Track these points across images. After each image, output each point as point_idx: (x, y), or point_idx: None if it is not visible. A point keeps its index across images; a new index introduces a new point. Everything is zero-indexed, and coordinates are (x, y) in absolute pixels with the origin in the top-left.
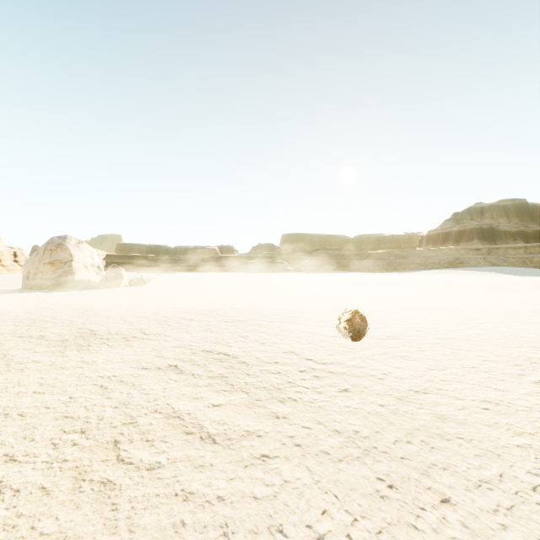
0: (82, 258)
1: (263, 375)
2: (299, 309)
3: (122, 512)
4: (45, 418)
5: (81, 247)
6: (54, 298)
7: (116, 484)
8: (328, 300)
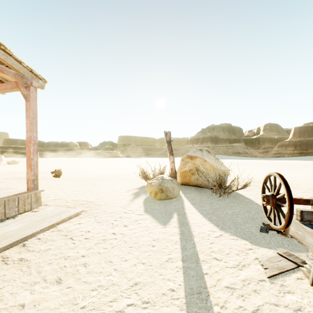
0: None
1: None
2: (73, 170)
3: None
4: None
5: None
6: None
7: None
8: (94, 168)
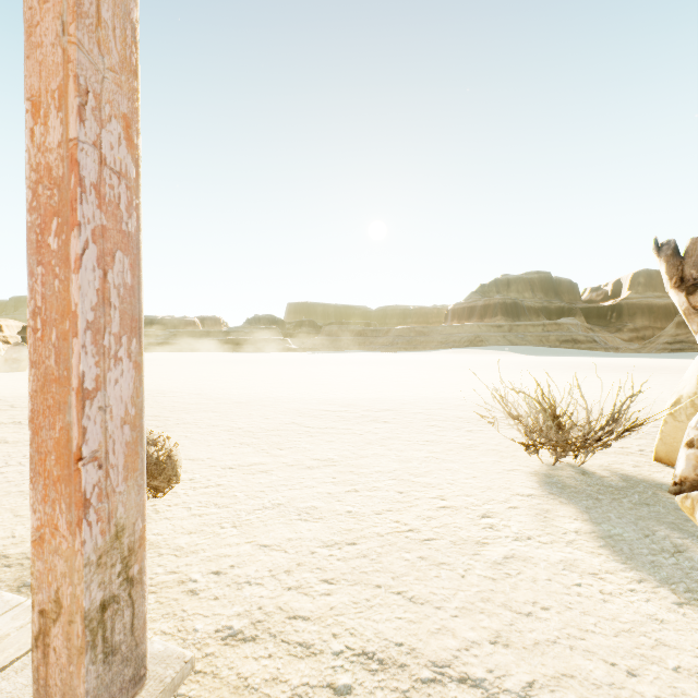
0: None
1: None
2: (209, 387)
3: None
4: None
5: None
6: None
7: None
8: (258, 380)
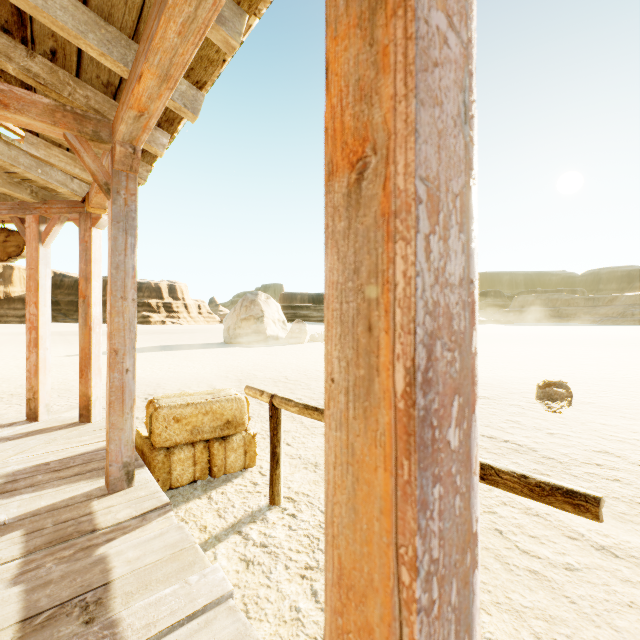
0: (270, 314)
1: (596, 479)
2: None
3: (584, 607)
4: None
5: (269, 303)
6: (260, 354)
7: (546, 576)
8: (587, 374)
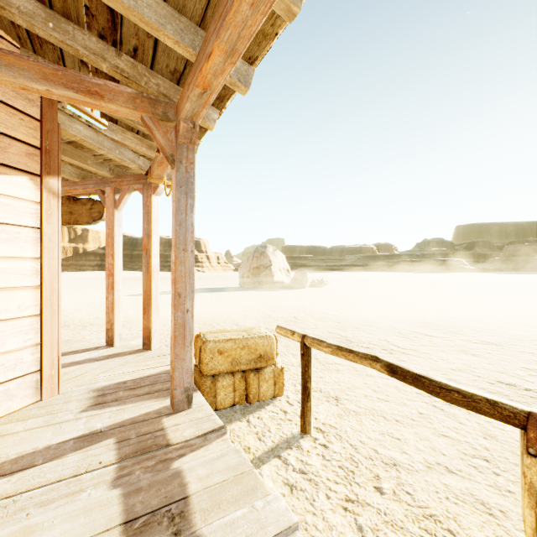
0: (277, 263)
1: None
2: None
3: None
4: (423, 430)
5: (276, 254)
6: (270, 297)
7: None
8: None
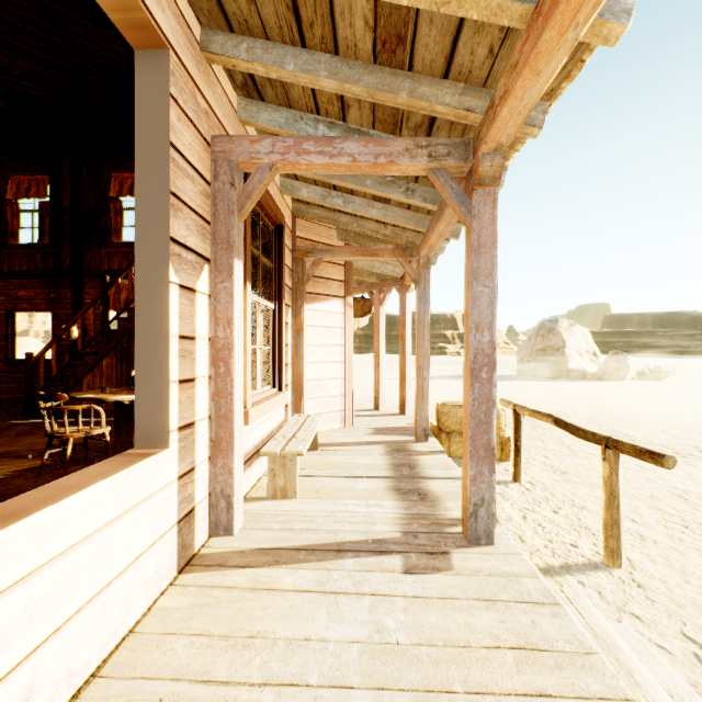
0: (574, 343)
1: None
2: None
3: None
4: (638, 503)
5: (573, 330)
6: (554, 389)
7: None
8: None
